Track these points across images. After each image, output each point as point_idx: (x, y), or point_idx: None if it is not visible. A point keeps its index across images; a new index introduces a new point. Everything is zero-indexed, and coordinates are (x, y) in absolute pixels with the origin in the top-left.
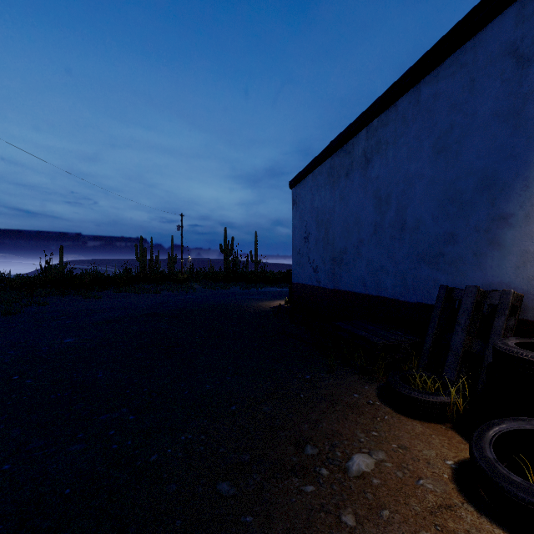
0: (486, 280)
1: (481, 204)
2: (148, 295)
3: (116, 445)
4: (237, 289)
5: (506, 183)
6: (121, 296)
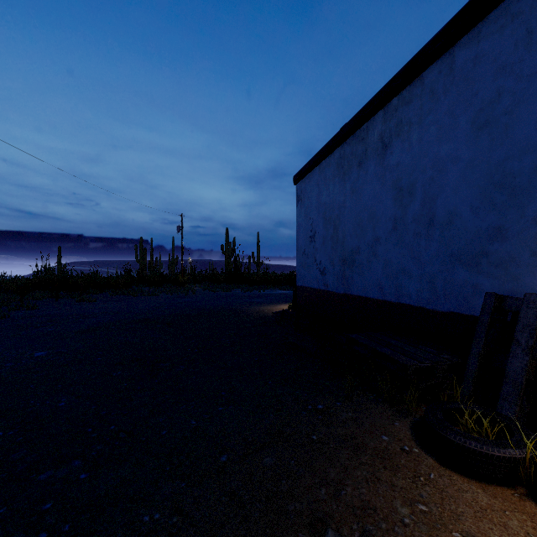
0: None
1: None
2: (145, 298)
3: (45, 534)
4: (238, 292)
5: None
6: (117, 299)
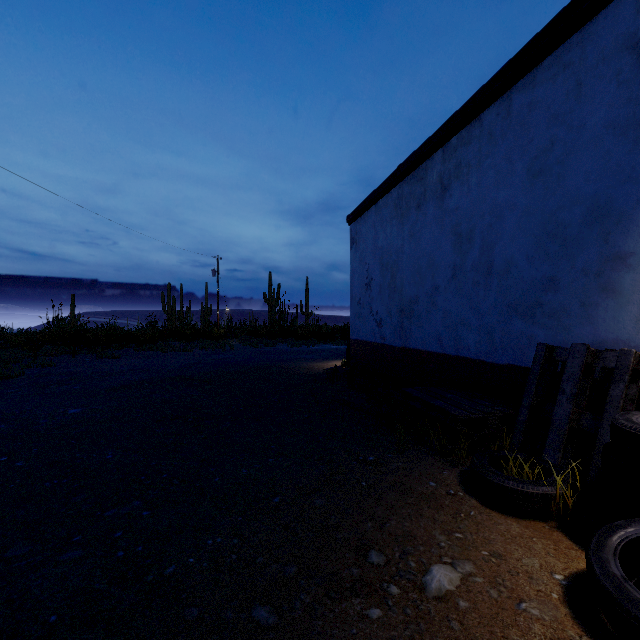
0: (597, 337)
1: (590, 241)
2: (176, 354)
3: (122, 553)
4: (284, 347)
5: (623, 214)
6: (144, 355)
